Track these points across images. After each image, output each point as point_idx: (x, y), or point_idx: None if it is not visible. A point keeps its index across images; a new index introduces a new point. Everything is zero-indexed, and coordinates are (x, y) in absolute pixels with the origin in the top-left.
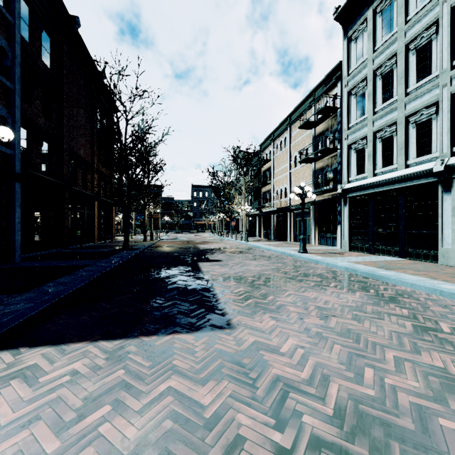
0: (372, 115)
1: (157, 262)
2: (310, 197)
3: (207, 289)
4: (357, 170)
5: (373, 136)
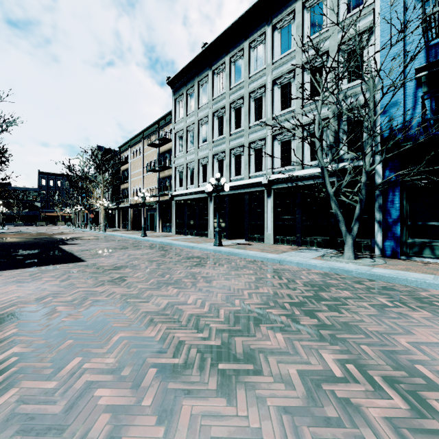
0: (186, 153)
1: (19, 247)
2: (156, 198)
3: (70, 254)
4: (180, 184)
5: (186, 165)
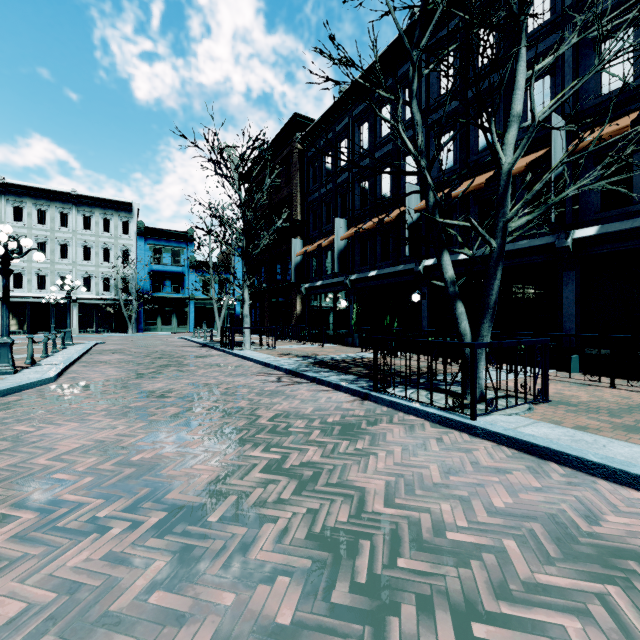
0: None
1: None
2: None
3: None
4: None
5: None
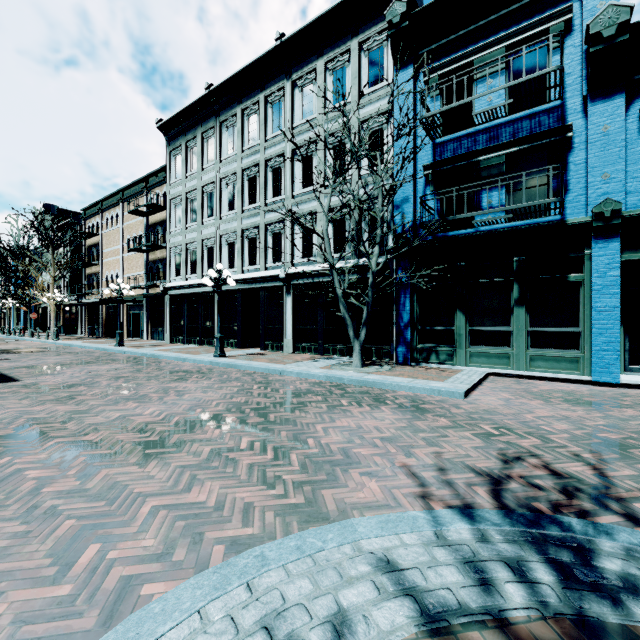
0: (185, 229)
1: None
2: (143, 290)
3: None
4: (177, 272)
5: (185, 246)
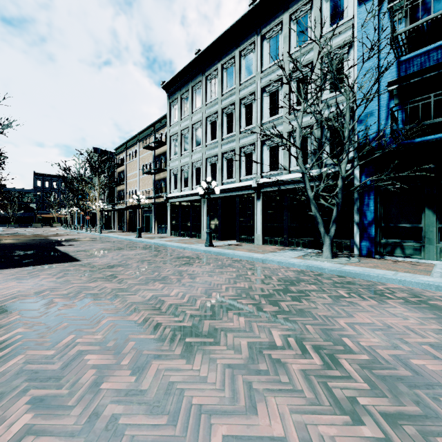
0: (180, 156)
1: (15, 248)
2: (152, 199)
3: (66, 255)
4: (174, 186)
5: (180, 168)
